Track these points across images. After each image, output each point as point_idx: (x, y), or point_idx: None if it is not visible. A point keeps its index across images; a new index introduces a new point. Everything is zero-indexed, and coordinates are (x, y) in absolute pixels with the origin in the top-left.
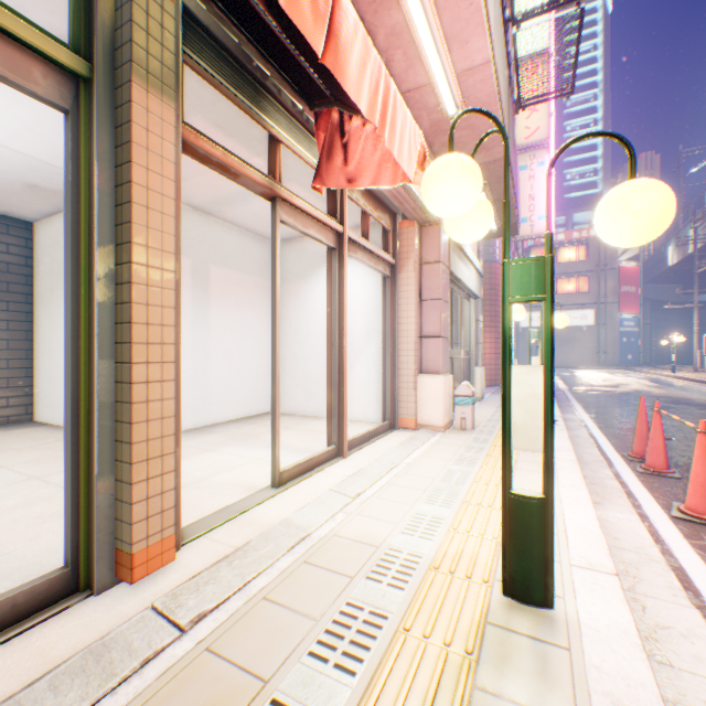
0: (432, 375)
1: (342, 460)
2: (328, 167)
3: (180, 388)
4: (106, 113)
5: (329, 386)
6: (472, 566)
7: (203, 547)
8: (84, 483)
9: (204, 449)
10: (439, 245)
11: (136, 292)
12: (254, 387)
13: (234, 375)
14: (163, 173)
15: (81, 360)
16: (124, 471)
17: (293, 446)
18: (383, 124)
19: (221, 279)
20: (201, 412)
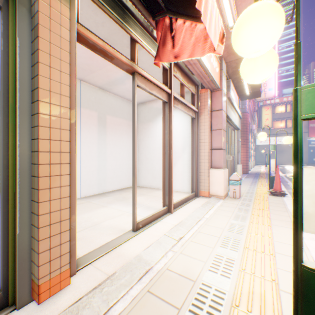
0: (217, 169)
1: (170, 214)
2: (163, 50)
3: (75, 179)
4: (25, 8)
5: (163, 175)
6: (263, 307)
7: (89, 273)
8: (11, 239)
9: (101, 205)
10: (221, 101)
11: (41, 119)
12: (127, 174)
13: (118, 168)
14: (61, 46)
15: (9, 162)
16: (35, 232)
17: (145, 205)
18: (200, 1)
19: (112, 122)
20: (102, 185)
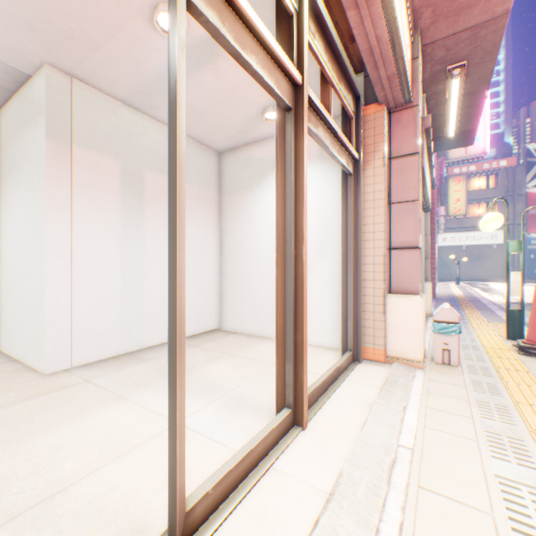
0: (406, 296)
1: (301, 434)
2: None
3: None
4: None
5: (280, 317)
6: None
7: None
8: None
9: (115, 395)
10: (415, 132)
11: None
12: (197, 304)
13: None
14: None
15: None
16: None
17: (231, 391)
18: None
19: (158, 187)
20: (133, 334)
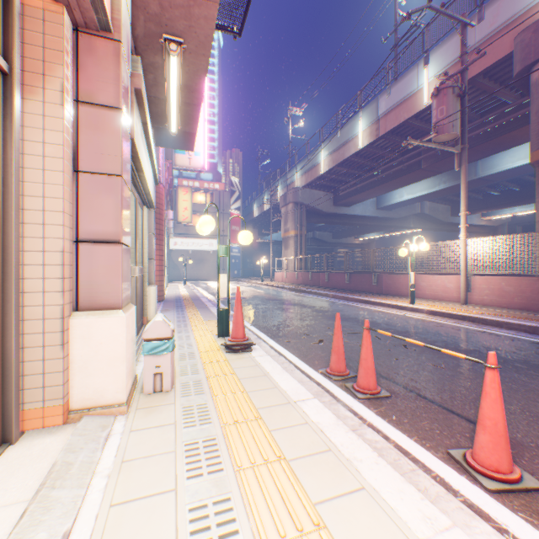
0: (105, 312)
1: None
2: None
3: None
4: None
5: None
6: None
7: None
8: None
9: None
10: (119, 79)
11: None
12: None
13: None
14: None
15: None
16: None
17: None
18: None
19: None
20: None
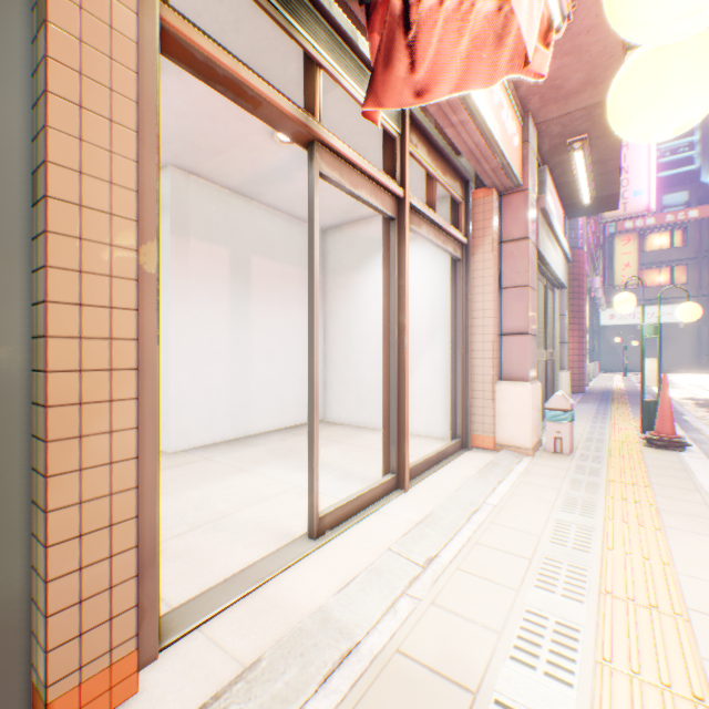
0: (516, 382)
1: (403, 494)
2: (385, 78)
3: (157, 409)
4: None
5: (385, 397)
6: None
7: (191, 657)
8: None
9: (237, 468)
10: (525, 217)
11: (55, 249)
12: (300, 393)
13: (278, 379)
14: (113, 54)
15: None
16: (39, 555)
17: (342, 468)
18: None
19: (263, 271)
20: (240, 420)
